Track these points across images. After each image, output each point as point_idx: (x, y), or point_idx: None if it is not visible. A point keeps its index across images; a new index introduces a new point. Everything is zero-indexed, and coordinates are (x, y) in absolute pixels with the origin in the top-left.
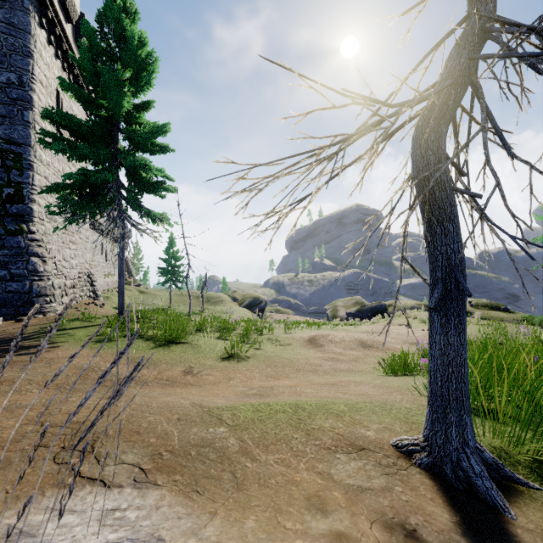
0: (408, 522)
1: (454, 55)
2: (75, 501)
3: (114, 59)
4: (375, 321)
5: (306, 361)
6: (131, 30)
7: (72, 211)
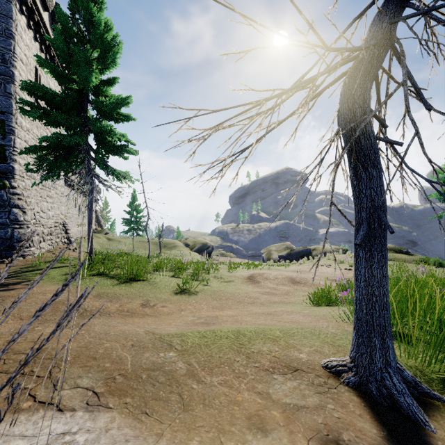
0: (341, 438)
1: (377, 22)
2: (27, 426)
3: (84, 41)
4: (302, 263)
5: (246, 295)
6: (99, 16)
7: (48, 169)
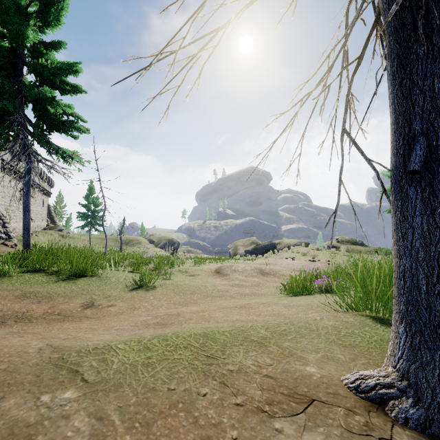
0: None
1: None
2: None
3: None
4: (267, 256)
5: (214, 288)
6: None
7: None
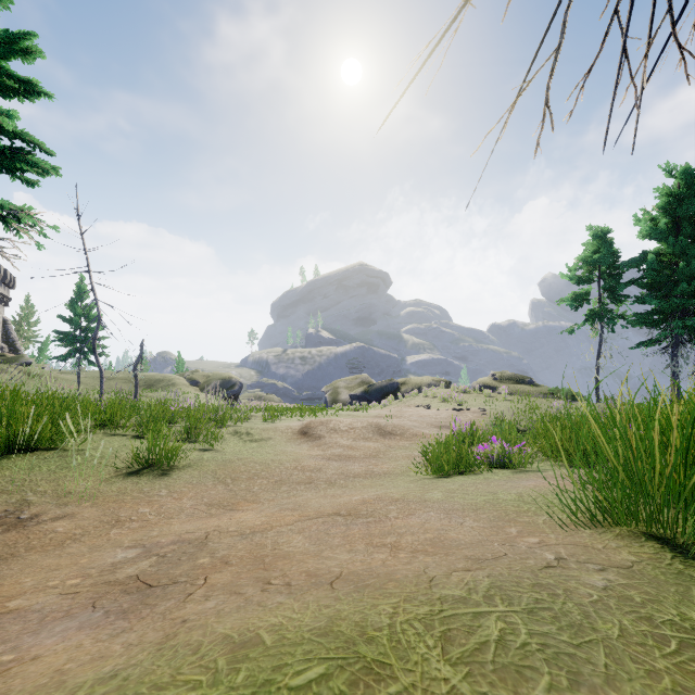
0: None
1: None
2: None
3: None
4: (387, 404)
5: (295, 465)
6: None
7: None
